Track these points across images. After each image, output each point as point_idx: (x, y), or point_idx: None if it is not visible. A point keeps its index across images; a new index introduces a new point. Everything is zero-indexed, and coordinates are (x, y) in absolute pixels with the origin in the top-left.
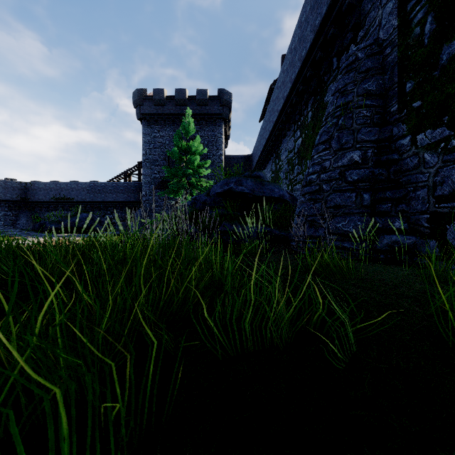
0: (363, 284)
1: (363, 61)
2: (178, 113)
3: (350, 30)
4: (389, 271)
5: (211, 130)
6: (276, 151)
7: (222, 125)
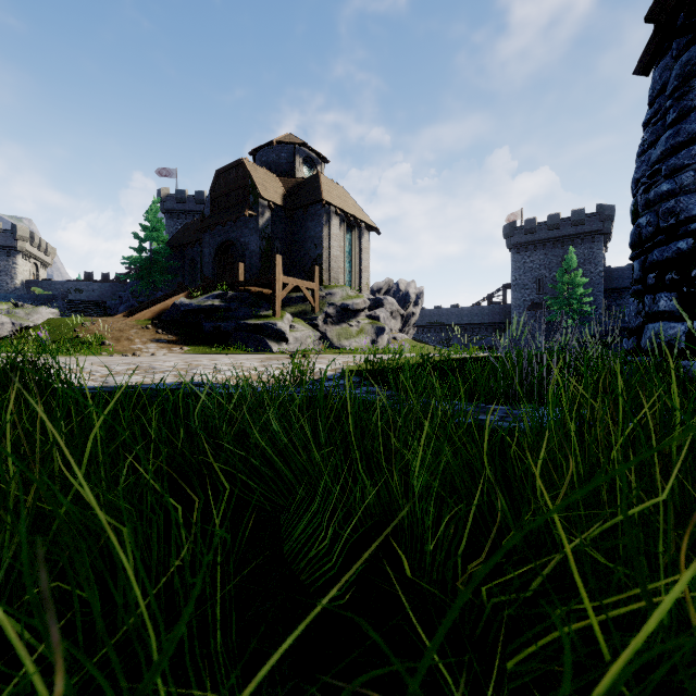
0: None
1: None
2: (549, 237)
3: None
4: None
5: (588, 247)
6: None
7: (601, 240)
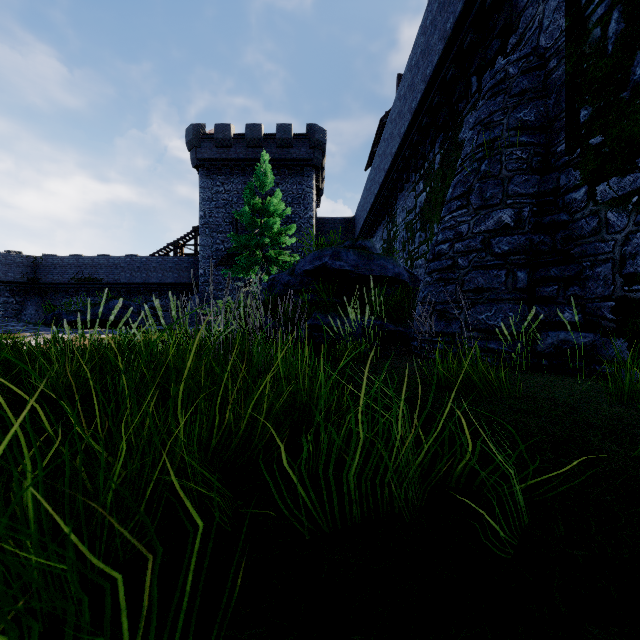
0: (524, 406)
1: (516, 79)
2: (250, 158)
3: (496, 35)
4: (559, 385)
5: (297, 182)
6: (389, 211)
7: (312, 175)
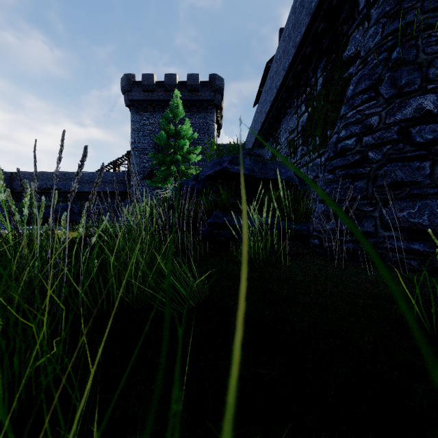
0: None
1: None
2: (168, 99)
3: None
4: None
5: (202, 117)
6: (273, 134)
7: (214, 112)
